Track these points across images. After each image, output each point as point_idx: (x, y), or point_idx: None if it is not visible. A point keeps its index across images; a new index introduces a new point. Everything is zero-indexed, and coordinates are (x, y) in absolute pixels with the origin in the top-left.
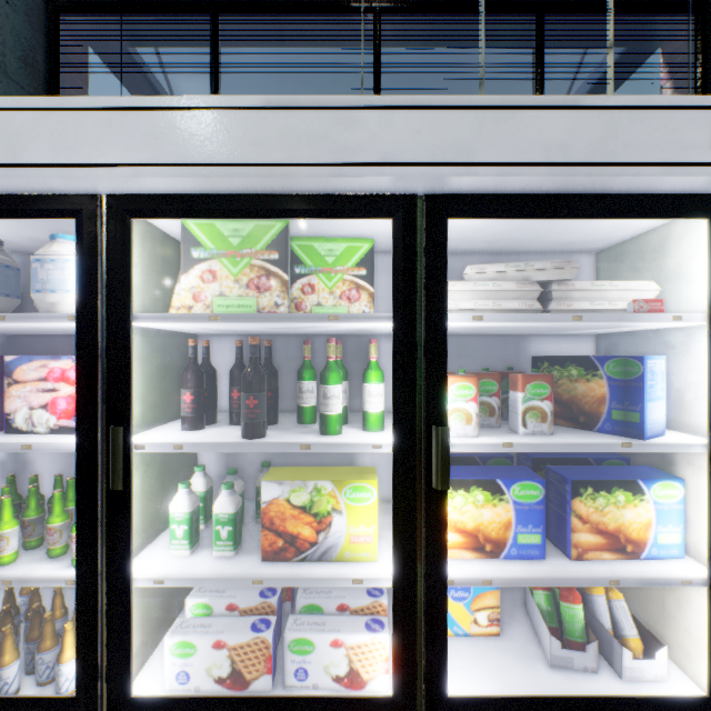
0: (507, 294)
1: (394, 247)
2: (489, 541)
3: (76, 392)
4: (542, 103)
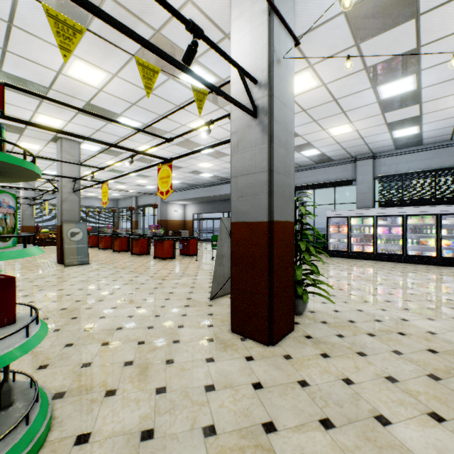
0: (451, 221)
1: (435, 218)
2: (448, 245)
3: (401, 230)
4: (452, 205)
